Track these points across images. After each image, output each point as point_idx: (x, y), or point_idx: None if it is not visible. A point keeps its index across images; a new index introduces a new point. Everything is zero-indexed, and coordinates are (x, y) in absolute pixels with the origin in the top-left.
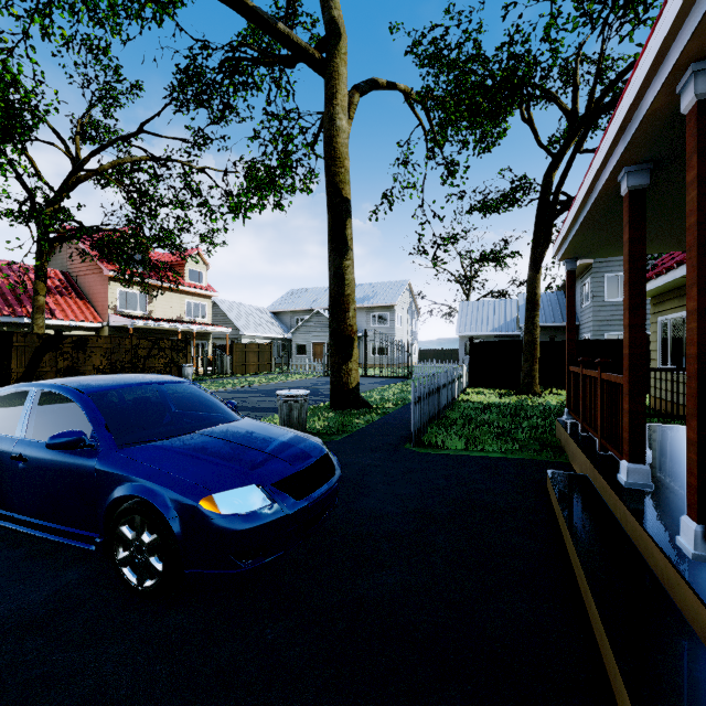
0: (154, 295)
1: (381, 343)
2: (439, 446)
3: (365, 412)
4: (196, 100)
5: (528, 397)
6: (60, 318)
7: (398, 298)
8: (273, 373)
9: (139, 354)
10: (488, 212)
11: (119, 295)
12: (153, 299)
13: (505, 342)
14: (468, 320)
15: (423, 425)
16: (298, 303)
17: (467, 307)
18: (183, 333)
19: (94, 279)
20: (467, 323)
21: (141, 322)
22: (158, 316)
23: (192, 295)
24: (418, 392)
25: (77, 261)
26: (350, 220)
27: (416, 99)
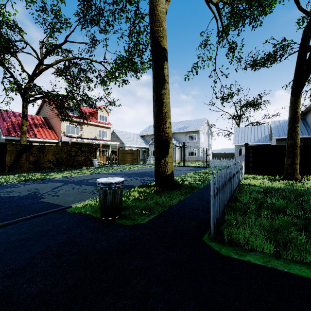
0: (83, 127)
1: (192, 149)
2: (242, 245)
3: (176, 191)
4: (91, 20)
5: (294, 182)
6: (38, 137)
7: (201, 127)
8: (138, 164)
9: (71, 154)
10: (257, 66)
11: (66, 127)
12: (82, 129)
13: (270, 146)
14: (239, 137)
15: (220, 213)
16: (152, 131)
17: (238, 130)
18: (97, 145)
19: (55, 120)
20: (239, 139)
21: (74, 139)
22: (84, 136)
23: (101, 127)
24: (217, 183)
25: (49, 112)
26: (166, 62)
27: (211, 1)
